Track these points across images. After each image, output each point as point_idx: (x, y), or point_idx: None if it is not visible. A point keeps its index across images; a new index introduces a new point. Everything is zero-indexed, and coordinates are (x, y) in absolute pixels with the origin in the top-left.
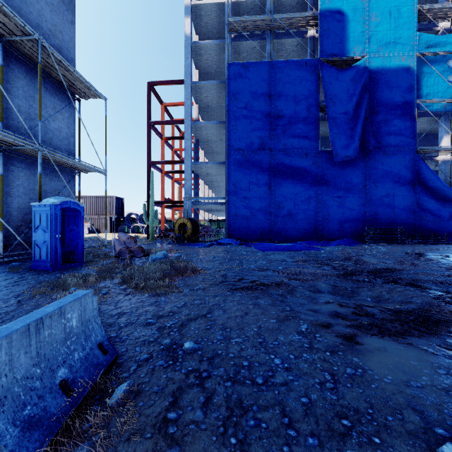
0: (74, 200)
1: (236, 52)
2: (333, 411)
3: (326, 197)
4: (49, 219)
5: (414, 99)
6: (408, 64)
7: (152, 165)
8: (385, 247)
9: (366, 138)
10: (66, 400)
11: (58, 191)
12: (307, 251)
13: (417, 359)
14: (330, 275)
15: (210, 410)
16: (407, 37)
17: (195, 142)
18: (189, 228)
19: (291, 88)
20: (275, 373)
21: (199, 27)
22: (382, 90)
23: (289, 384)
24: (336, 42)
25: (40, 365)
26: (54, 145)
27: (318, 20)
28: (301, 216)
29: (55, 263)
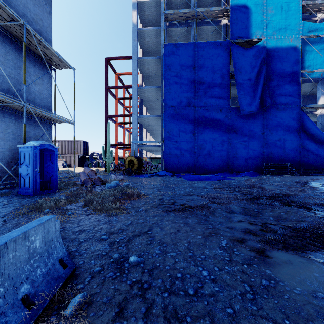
0: (50, 143)
1: (170, 36)
2: (255, 322)
3: (235, 141)
4: (31, 158)
5: (300, 70)
6: (295, 44)
7: (108, 118)
8: (278, 177)
9: (264, 98)
10: (26, 314)
11: (39, 136)
12: (222, 180)
13: (317, 271)
14: (240, 199)
15: (150, 321)
16: (294, 24)
17: (140, 101)
18: (135, 163)
19: (209, 62)
20: (204, 284)
21: (143, 18)
22: (276, 63)
23: (216, 295)
24: (242, 28)
25: (4, 284)
26: (36, 103)
27: (229, 12)
28: (217, 155)
29: (35, 190)
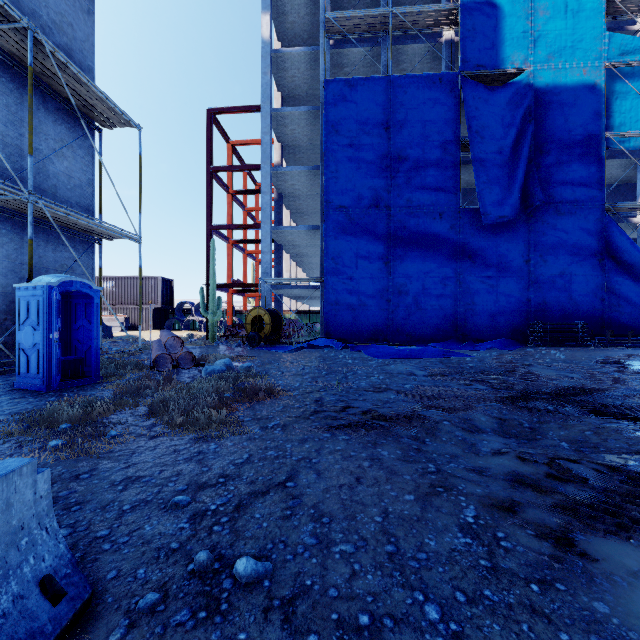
0: (83, 280)
1: (337, 65)
2: None
3: (470, 277)
4: (41, 310)
5: (602, 132)
6: (593, 80)
7: (213, 231)
8: (561, 352)
9: (531, 190)
10: None
11: (66, 266)
12: (445, 358)
13: None
14: (489, 400)
15: None
16: (592, 39)
17: (277, 197)
18: (267, 323)
19: (418, 116)
20: None
21: (283, 30)
22: (554, 119)
23: None
24: (485, 48)
25: None
26: (59, 197)
27: (459, 15)
28: (434, 305)
29: (50, 380)
